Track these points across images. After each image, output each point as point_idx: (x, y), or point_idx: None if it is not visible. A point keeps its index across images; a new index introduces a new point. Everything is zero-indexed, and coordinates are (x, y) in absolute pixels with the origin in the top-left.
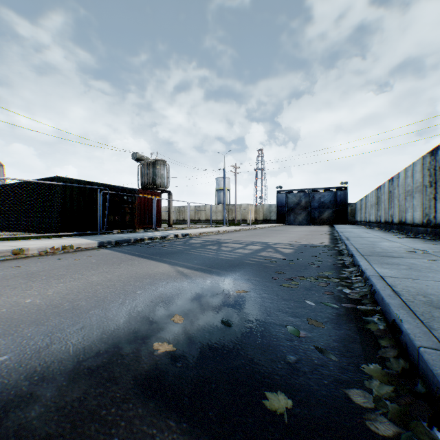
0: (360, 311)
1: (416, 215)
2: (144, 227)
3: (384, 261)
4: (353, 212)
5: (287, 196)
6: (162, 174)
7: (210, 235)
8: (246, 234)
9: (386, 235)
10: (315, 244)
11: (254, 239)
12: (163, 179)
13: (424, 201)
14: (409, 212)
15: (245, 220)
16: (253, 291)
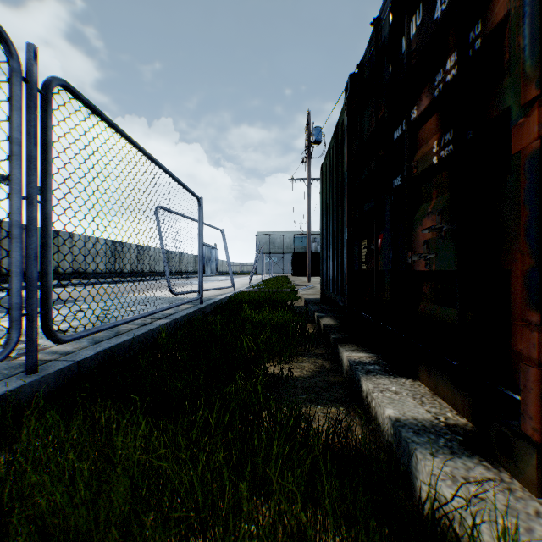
0: None
1: None
2: None
3: None
4: None
5: None
6: None
7: None
8: None
9: None
10: None
11: None
12: None
13: None
14: None
15: None
16: None
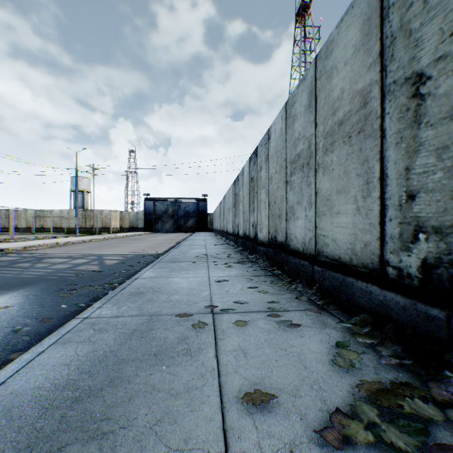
0: None
1: (231, 227)
2: None
3: (164, 266)
4: (211, 221)
5: (155, 204)
6: None
7: (42, 249)
8: (92, 246)
9: (213, 242)
10: (150, 253)
11: (94, 251)
12: None
13: (233, 217)
14: (229, 224)
15: (107, 228)
16: (19, 305)
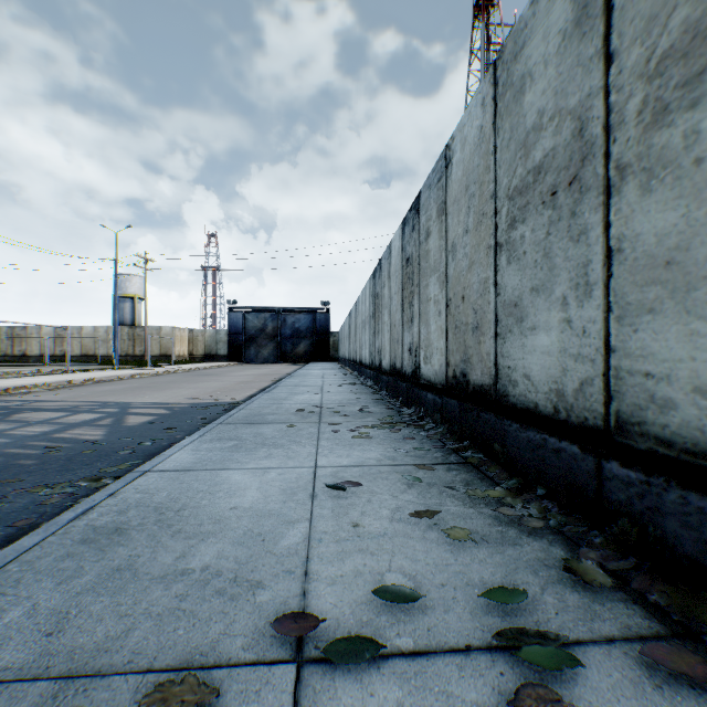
0: None
1: (367, 353)
2: None
3: (227, 434)
4: (336, 344)
5: (246, 318)
6: None
7: (36, 392)
8: (127, 386)
9: (337, 380)
10: (220, 401)
11: (122, 397)
12: None
13: (371, 335)
14: (364, 348)
15: (168, 356)
16: None
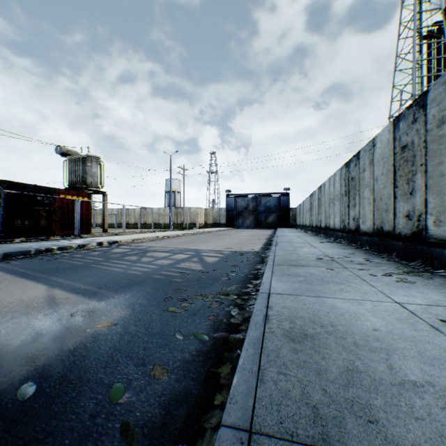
0: (228, 343)
1: (336, 221)
2: (70, 233)
3: (288, 272)
4: (294, 216)
5: (236, 200)
6: (95, 172)
7: (145, 242)
8: (185, 240)
9: (313, 239)
10: (246, 250)
11: (189, 246)
12: (97, 178)
13: (342, 208)
14: (332, 218)
15: (194, 224)
16: (123, 322)
